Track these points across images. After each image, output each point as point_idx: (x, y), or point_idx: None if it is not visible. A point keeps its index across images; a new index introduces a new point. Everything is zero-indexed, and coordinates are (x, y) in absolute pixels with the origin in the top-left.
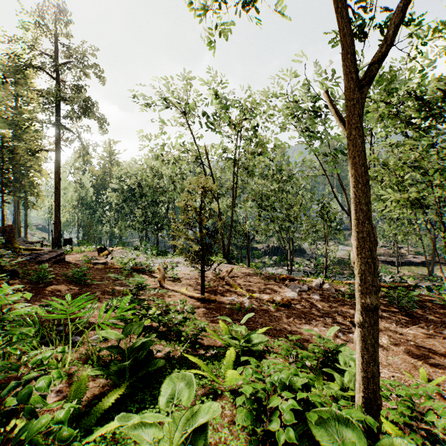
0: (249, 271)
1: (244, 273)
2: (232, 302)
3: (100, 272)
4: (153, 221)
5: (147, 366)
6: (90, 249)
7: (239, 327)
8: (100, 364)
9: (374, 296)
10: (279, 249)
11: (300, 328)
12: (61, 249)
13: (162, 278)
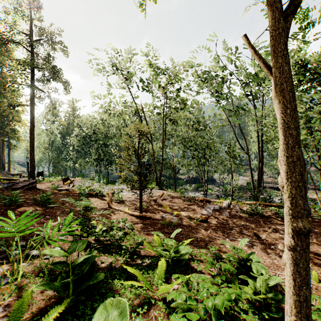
0: (176, 195)
1: (172, 196)
2: (163, 219)
3: (63, 197)
4: (105, 158)
5: (89, 279)
6: (57, 179)
7: (169, 240)
8: (49, 277)
9: (307, 220)
10: (196, 179)
11: (216, 239)
12: (35, 179)
13: (110, 201)
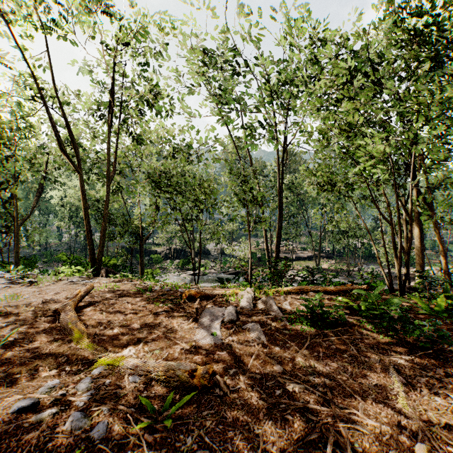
0: (132, 286)
1: (119, 292)
2: (22, 423)
3: None
4: None
5: None
6: None
7: None
8: None
9: None
10: (182, 251)
11: None
12: None
13: None
